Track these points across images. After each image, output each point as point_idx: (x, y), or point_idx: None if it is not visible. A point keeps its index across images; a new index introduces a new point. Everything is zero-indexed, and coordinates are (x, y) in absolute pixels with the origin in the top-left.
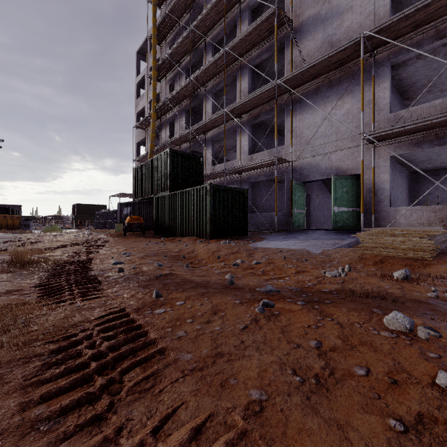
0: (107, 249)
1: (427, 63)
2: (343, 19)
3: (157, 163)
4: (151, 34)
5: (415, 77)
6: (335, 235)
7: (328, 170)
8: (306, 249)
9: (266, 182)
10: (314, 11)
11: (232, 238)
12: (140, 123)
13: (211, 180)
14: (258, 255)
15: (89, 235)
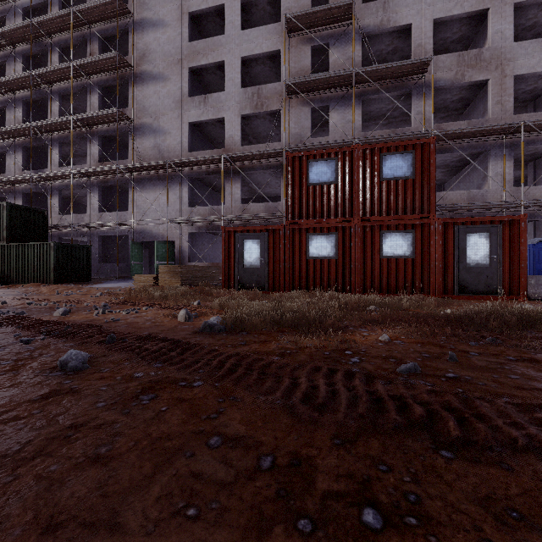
0: None
1: (214, 179)
2: (166, 138)
3: None
4: None
5: (213, 183)
6: None
7: (158, 235)
8: (120, 286)
9: (119, 236)
10: (149, 121)
11: (75, 283)
12: None
13: (59, 229)
14: (84, 289)
15: None
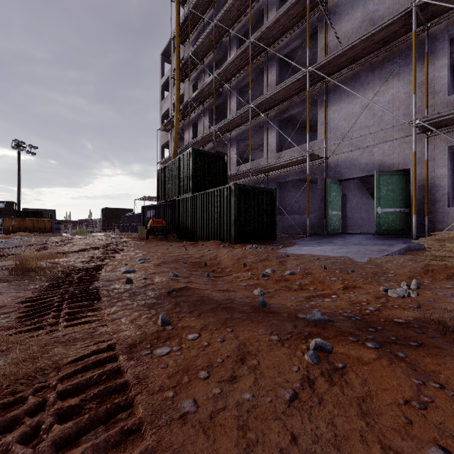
0: (125, 254)
1: None
2: None
3: (179, 164)
4: (174, 34)
5: None
6: (379, 239)
7: (369, 165)
8: (347, 257)
9: (295, 182)
10: None
11: (258, 243)
12: (163, 126)
13: (236, 181)
14: (291, 263)
15: (113, 238)
